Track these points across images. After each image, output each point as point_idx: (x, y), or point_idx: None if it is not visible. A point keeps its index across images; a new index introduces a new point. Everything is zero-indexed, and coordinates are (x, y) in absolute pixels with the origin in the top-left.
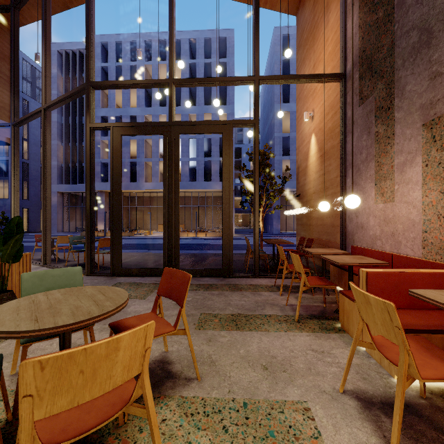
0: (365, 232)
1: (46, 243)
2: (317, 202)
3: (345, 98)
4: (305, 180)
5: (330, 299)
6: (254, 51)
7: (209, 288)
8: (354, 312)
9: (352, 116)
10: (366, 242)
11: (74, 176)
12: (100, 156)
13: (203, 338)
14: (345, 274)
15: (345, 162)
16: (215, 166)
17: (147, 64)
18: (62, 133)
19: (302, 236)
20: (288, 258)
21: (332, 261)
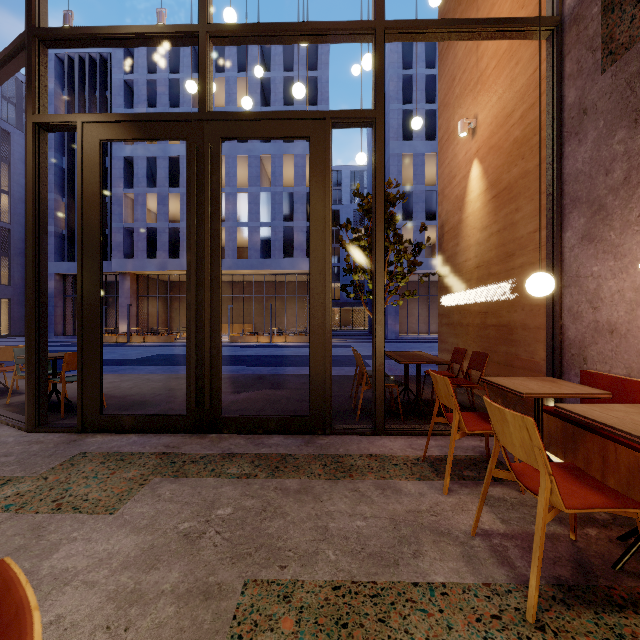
0: (622, 341)
1: None
2: (485, 283)
3: (559, 68)
4: (457, 246)
5: None
6: None
7: (280, 468)
8: None
9: None
10: (626, 364)
11: None
12: (122, 218)
13: None
14: (589, 439)
15: (561, 198)
16: (300, 234)
17: (195, 78)
18: (64, 183)
19: (451, 344)
20: (428, 384)
21: (623, 432)
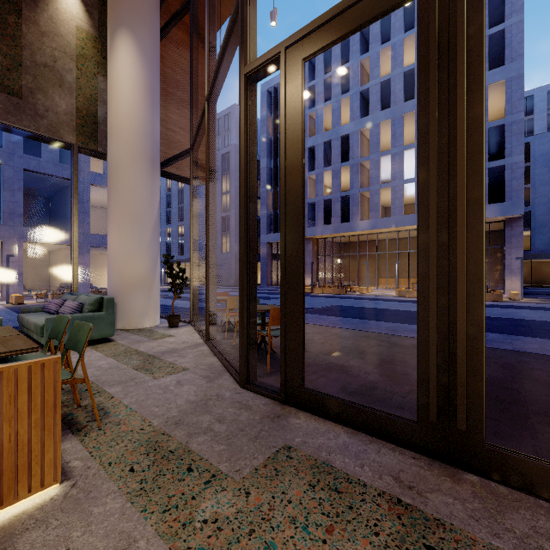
0: None
1: (209, 307)
2: None
3: None
4: None
5: None
6: None
7: None
8: None
9: None
10: None
11: None
12: (306, 196)
13: None
14: None
15: None
16: None
17: (363, 59)
18: (271, 178)
19: None
20: None
21: None
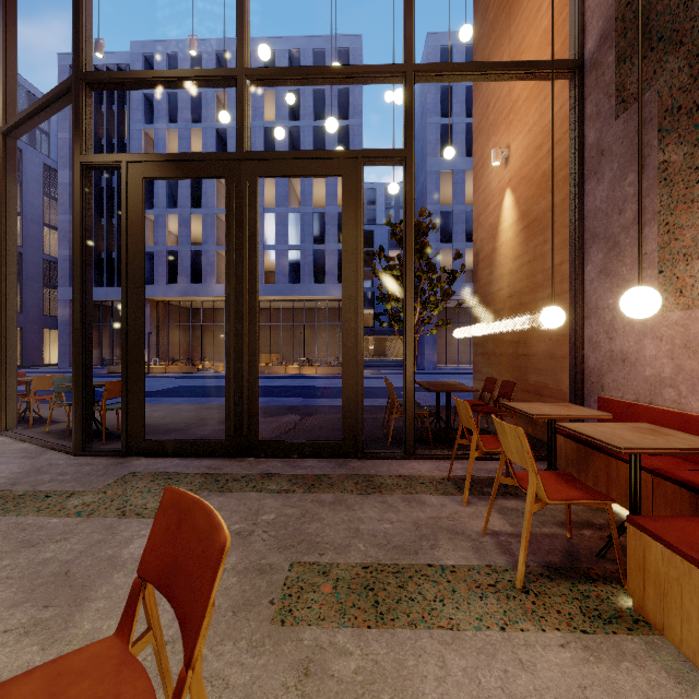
0: (632, 369)
1: (6, 389)
2: (516, 313)
3: (581, 109)
4: (491, 275)
5: (573, 514)
6: (404, 16)
7: (316, 485)
8: (688, 588)
9: (641, 107)
10: (635, 391)
11: (99, 274)
12: None
13: (289, 663)
14: (597, 457)
15: (582, 233)
16: (331, 258)
17: (219, 91)
18: None
19: (486, 374)
20: None
21: (599, 440)
